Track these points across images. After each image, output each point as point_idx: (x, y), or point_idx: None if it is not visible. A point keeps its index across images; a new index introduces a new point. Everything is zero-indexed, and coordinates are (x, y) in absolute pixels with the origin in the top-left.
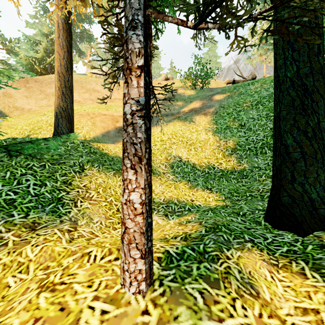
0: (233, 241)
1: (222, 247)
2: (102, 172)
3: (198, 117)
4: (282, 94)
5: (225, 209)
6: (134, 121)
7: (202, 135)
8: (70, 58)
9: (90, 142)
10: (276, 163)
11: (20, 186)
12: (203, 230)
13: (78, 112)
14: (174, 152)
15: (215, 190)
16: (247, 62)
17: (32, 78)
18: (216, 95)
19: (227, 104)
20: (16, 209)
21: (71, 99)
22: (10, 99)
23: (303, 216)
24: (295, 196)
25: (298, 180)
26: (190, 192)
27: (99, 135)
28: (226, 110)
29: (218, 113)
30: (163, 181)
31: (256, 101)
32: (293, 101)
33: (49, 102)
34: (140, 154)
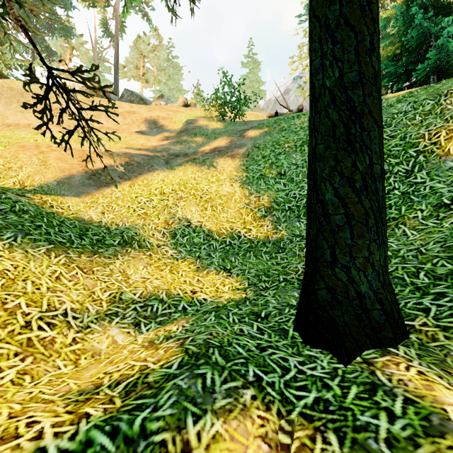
0: (219, 389)
1: (186, 413)
2: (19, 248)
3: (222, 160)
4: (319, 116)
5: (239, 307)
6: None
7: (226, 187)
8: None
9: (29, 193)
10: (311, 232)
11: None
12: (176, 363)
13: (20, 142)
14: (181, 211)
15: (236, 271)
16: (298, 94)
17: None
18: (250, 130)
19: (264, 143)
20: None
21: None
22: None
23: (347, 324)
24: (337, 288)
25: (341, 262)
26: (195, 277)
27: (52, 182)
28: (262, 152)
29: (251, 156)
30: (154, 260)
31: (301, 141)
32: (334, 128)
33: None
34: None
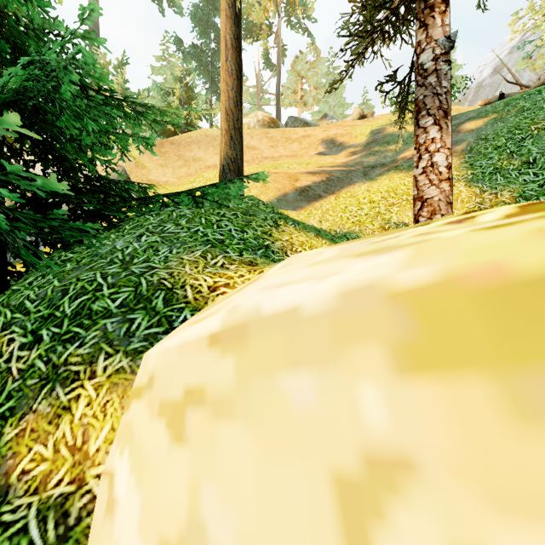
0: None
1: None
2: (301, 231)
3: None
4: None
5: None
6: (438, 67)
7: None
8: (240, 88)
9: None
10: None
11: (222, 229)
12: None
13: None
14: (396, 217)
15: None
16: (521, 67)
17: (168, 140)
18: (467, 123)
19: (494, 132)
20: (229, 248)
21: (241, 146)
22: (143, 171)
23: None
24: None
25: None
26: None
27: (273, 200)
28: (492, 142)
29: (475, 150)
30: None
31: None
32: None
33: (189, 171)
34: (446, 107)
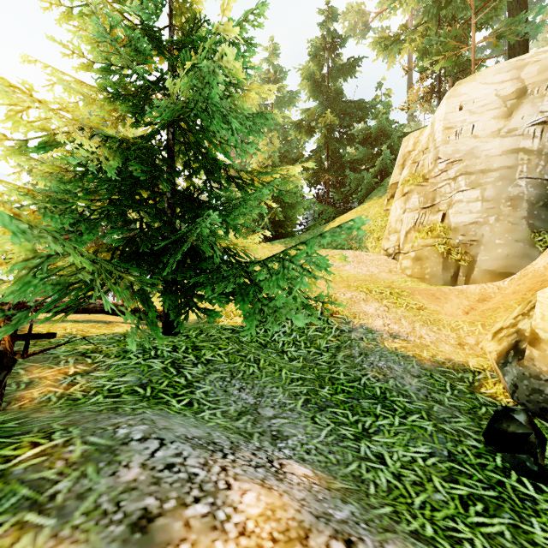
0: None
1: None
2: None
3: None
4: None
5: None
6: None
7: None
8: None
9: None
10: None
11: None
12: None
13: None
14: None
15: None
16: None
17: None
18: None
19: None
20: None
21: None
22: None
23: None
24: None
25: None
26: None
27: None
28: None
29: None
30: None
31: None
32: None
33: None
34: None
